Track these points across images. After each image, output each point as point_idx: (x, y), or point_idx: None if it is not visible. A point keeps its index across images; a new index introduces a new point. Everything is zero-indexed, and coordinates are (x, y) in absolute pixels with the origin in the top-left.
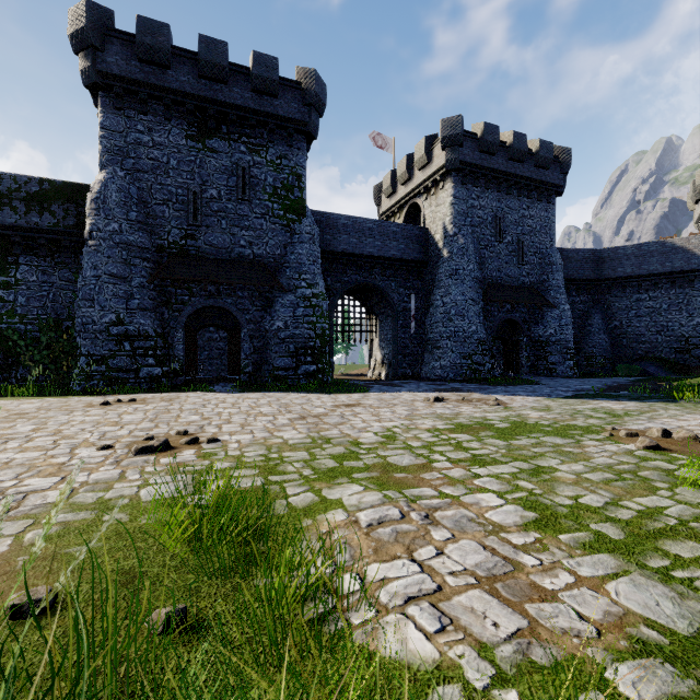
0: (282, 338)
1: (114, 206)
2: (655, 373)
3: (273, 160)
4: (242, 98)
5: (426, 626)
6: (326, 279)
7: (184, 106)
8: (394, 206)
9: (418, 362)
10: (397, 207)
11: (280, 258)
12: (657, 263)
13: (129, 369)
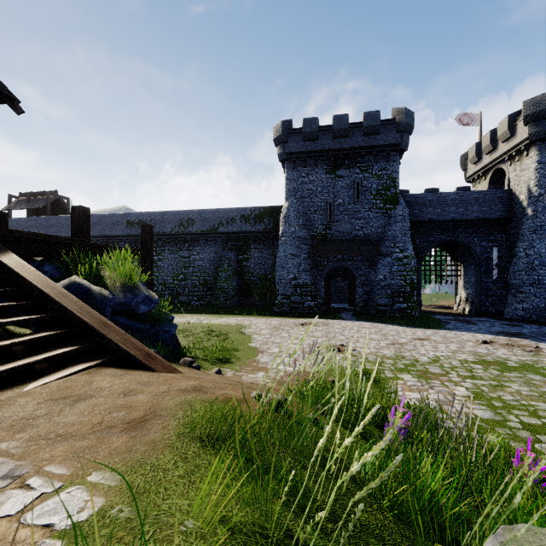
0: (382, 286)
1: (292, 219)
2: None
3: (376, 173)
4: (357, 142)
5: (414, 401)
6: (415, 240)
7: (324, 156)
8: (479, 171)
9: (501, 302)
10: (482, 172)
11: (381, 234)
12: None
13: (299, 302)
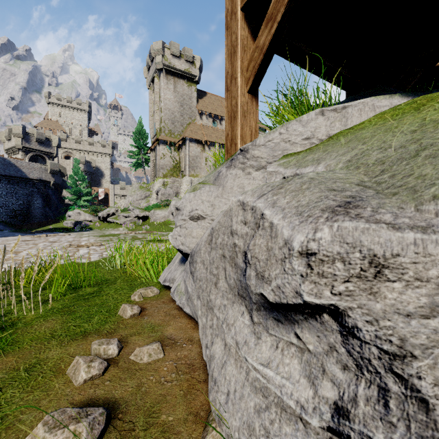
0: None
1: None
2: (4, 229)
3: None
4: None
5: None
6: None
7: None
8: None
9: None
10: None
11: None
12: (2, 169)
13: None
